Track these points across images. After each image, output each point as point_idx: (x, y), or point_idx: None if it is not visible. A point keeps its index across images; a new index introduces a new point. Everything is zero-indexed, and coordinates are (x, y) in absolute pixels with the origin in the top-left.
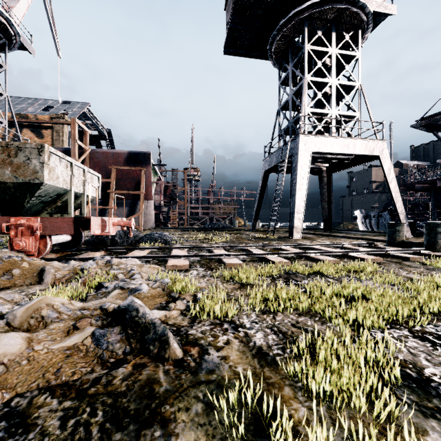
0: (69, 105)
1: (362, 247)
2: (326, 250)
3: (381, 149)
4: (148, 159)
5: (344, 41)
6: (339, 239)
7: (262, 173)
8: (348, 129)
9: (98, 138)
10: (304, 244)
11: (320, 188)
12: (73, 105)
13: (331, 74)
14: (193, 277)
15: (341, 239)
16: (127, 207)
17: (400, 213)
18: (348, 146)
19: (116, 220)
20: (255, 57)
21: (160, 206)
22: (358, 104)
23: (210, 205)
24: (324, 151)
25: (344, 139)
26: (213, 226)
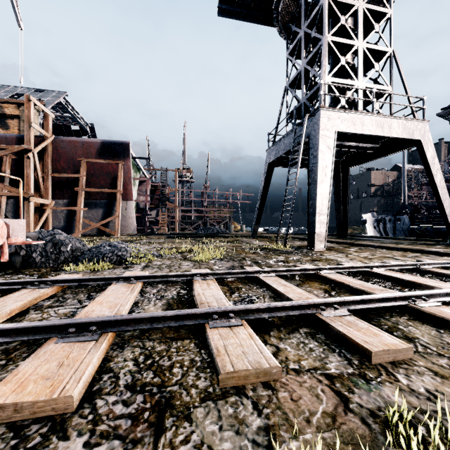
0: (43, 94)
1: (443, 267)
2: (413, 281)
3: (422, 131)
4: (126, 150)
5: None
6: (378, 250)
7: (265, 166)
8: (378, 106)
9: (79, 133)
10: (356, 266)
11: (333, 186)
12: (47, 94)
13: (357, 35)
14: None
15: (380, 250)
16: (101, 208)
17: (449, 216)
18: (382, 126)
19: None
20: (257, 22)
21: (145, 208)
22: (390, 75)
23: (204, 208)
24: (353, 131)
25: (377, 117)
26: (207, 231)
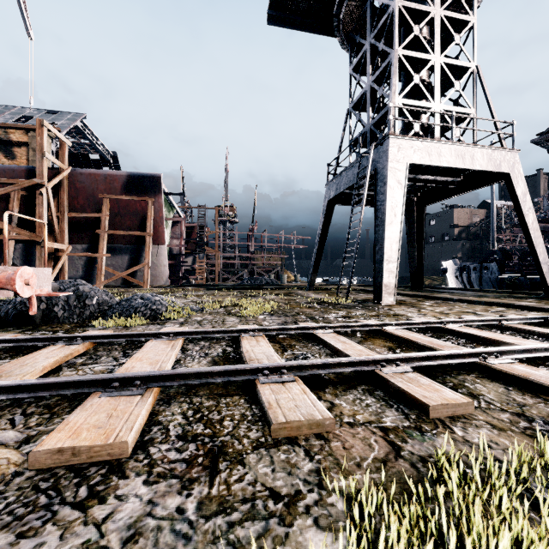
0: (56, 116)
1: (529, 323)
2: (489, 338)
3: (511, 163)
4: (158, 185)
5: None
6: (457, 305)
7: (324, 204)
8: (458, 133)
9: (99, 163)
10: (427, 322)
11: (406, 227)
12: (61, 116)
13: (434, 48)
14: None
15: (460, 305)
16: (127, 254)
17: (543, 263)
18: (463, 157)
19: None
20: (315, 31)
21: (180, 254)
22: (473, 96)
23: (250, 254)
24: (428, 163)
25: (457, 146)
26: (254, 282)
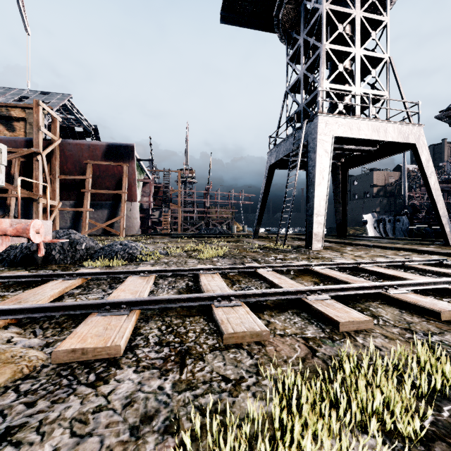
0: (48, 96)
1: (427, 264)
2: (393, 275)
3: (417, 135)
4: (131, 153)
5: (370, 2)
6: (372, 250)
7: (266, 168)
8: (374, 111)
9: (83, 135)
10: (346, 263)
11: (333, 187)
12: (52, 96)
13: (355, 42)
14: (98, 438)
15: (375, 250)
16: (106, 209)
17: (442, 216)
18: (378, 131)
19: (9, 224)
20: (259, 28)
21: (149, 209)
22: (386, 81)
23: (206, 209)
24: (350, 135)
25: (373, 122)
26: (209, 231)
